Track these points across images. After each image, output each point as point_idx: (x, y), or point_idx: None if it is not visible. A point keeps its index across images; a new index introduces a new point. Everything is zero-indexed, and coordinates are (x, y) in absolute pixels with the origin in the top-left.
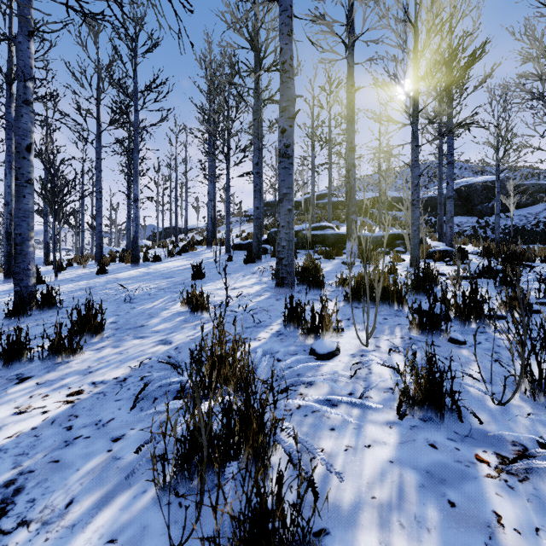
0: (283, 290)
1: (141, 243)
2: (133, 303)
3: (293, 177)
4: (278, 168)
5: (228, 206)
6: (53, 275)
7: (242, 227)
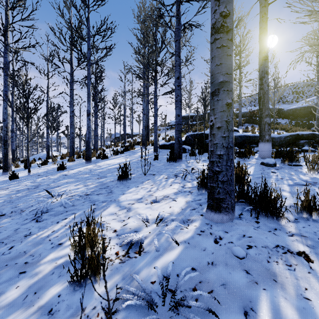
0: (220, 217)
1: (106, 144)
2: (38, 221)
3: (232, 59)
4: (211, 50)
5: (155, 116)
6: (36, 168)
7: (167, 132)
